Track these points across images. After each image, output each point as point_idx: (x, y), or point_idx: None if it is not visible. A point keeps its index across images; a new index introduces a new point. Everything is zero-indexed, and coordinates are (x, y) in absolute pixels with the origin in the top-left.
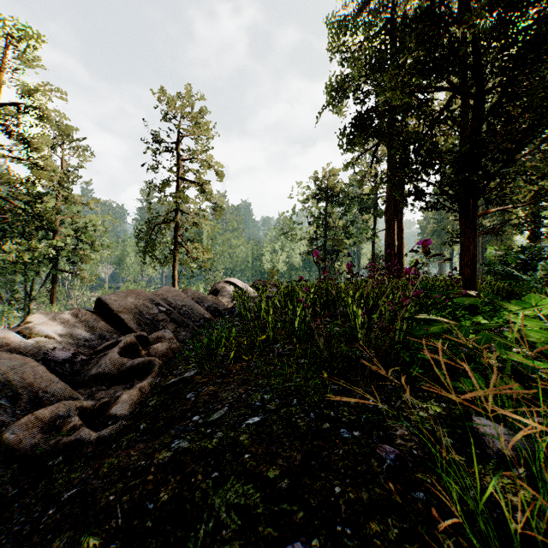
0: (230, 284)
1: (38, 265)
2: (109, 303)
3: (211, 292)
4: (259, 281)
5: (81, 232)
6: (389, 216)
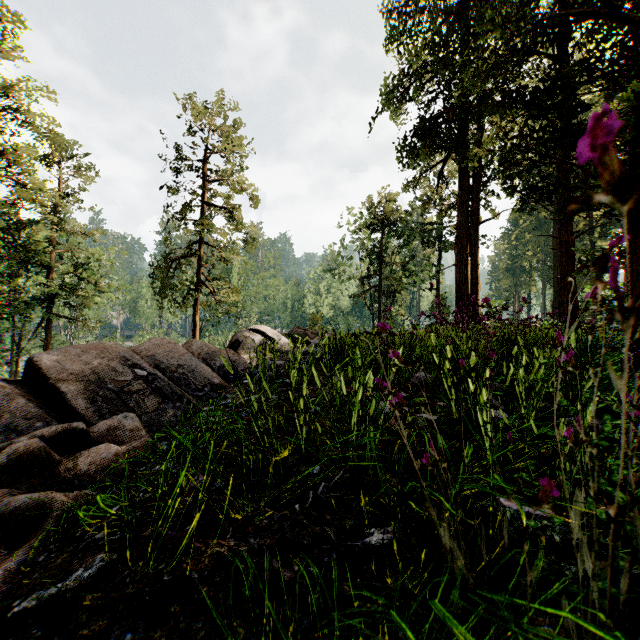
0: (258, 333)
1: (26, 308)
2: (44, 366)
3: (230, 344)
4: (297, 328)
5: (82, 268)
6: (460, 247)
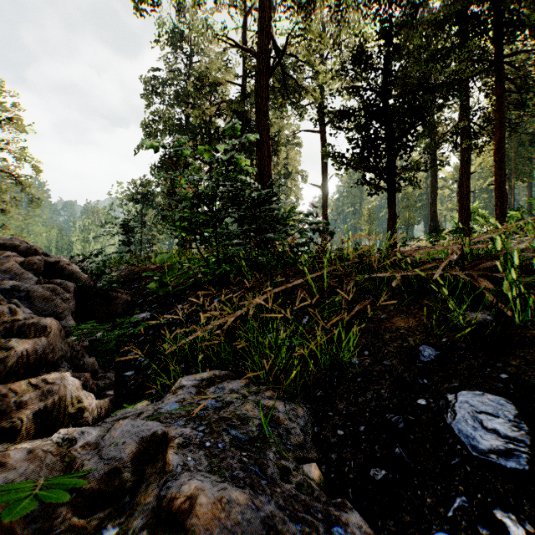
0: None
1: None
2: None
3: None
4: None
5: None
6: None
